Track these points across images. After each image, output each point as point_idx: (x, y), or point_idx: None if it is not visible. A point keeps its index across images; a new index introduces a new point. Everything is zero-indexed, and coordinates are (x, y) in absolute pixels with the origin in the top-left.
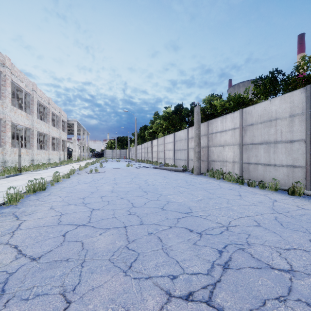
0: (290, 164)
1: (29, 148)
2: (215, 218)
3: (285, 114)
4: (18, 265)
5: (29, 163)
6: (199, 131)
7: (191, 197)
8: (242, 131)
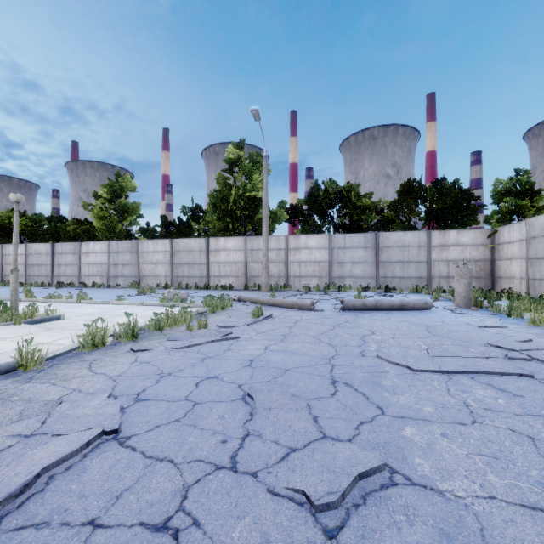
0: (47, 275)
1: None
2: None
3: (45, 252)
4: None
5: None
6: None
7: None
8: (27, 257)
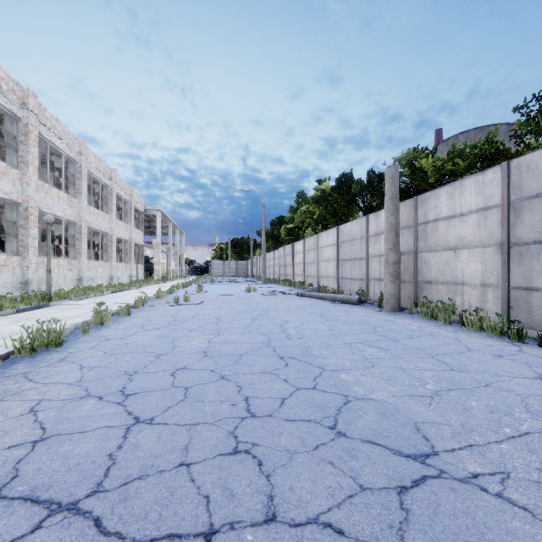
0: None
1: (74, 258)
2: None
3: None
4: None
5: (73, 284)
6: (397, 218)
7: (404, 380)
8: (508, 213)
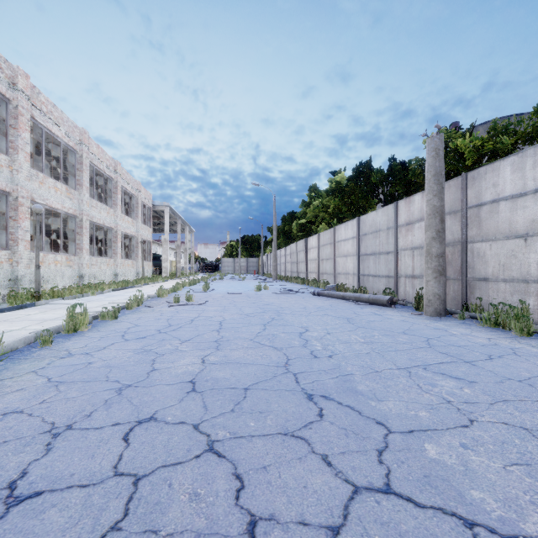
0: None
1: (74, 254)
2: None
3: None
4: None
5: (73, 282)
6: (442, 200)
7: None
8: None
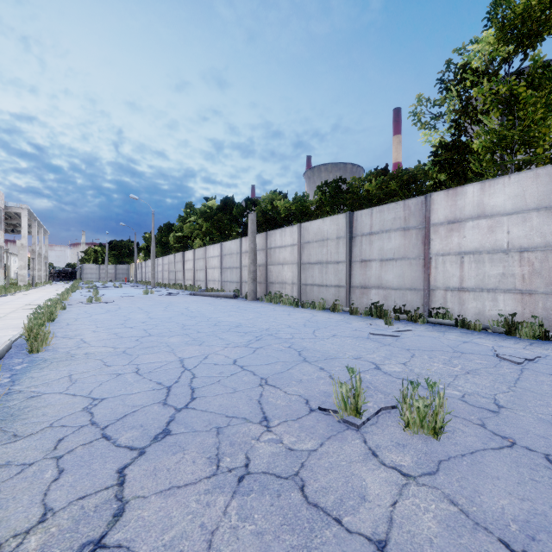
0: (337, 285)
1: None
2: (260, 327)
3: (334, 235)
4: (122, 349)
5: None
6: (255, 245)
7: (242, 317)
8: (300, 248)
